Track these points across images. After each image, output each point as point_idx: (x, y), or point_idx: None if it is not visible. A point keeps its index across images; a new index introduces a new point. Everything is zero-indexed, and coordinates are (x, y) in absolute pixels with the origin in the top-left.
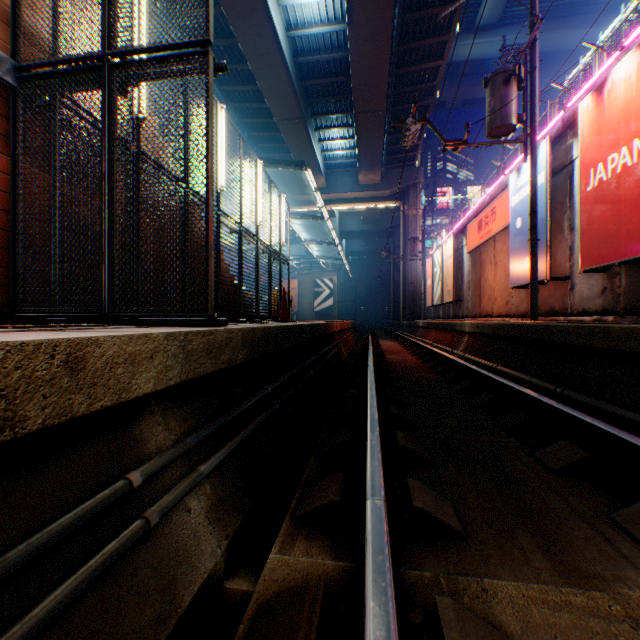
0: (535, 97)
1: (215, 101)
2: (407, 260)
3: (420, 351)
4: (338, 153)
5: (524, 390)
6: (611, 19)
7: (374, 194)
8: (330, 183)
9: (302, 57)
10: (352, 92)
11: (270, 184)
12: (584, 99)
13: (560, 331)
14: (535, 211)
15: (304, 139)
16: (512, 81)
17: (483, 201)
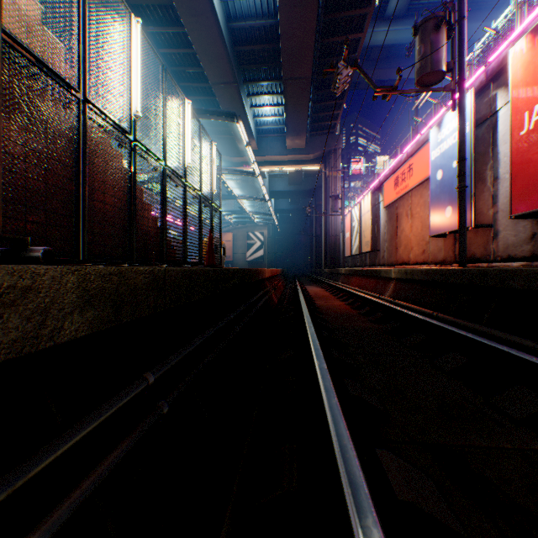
0: (464, 45)
1: (129, 13)
2: (329, 215)
3: (348, 297)
4: (268, 119)
5: (521, 354)
6: (497, 15)
7: (300, 157)
8: (261, 147)
9: (235, 22)
10: (281, 58)
11: (200, 128)
12: (517, 43)
13: (525, 276)
14: (464, 158)
15: (237, 103)
16: (442, 27)
17: (400, 159)
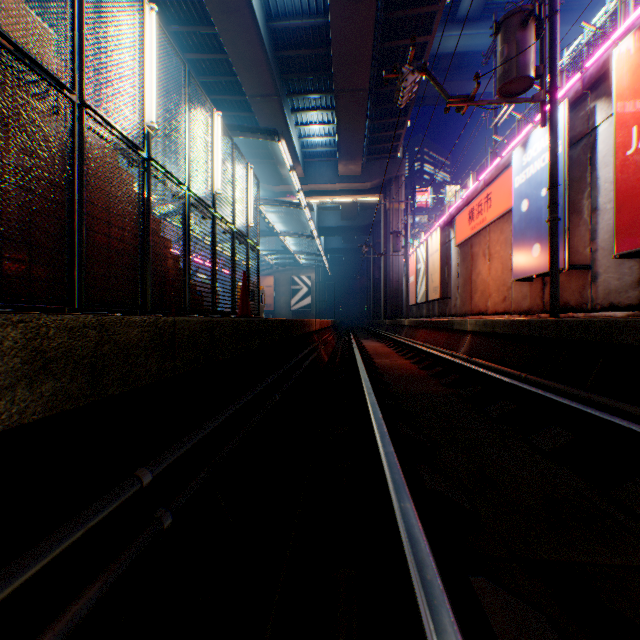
0: (556, 46)
1: None
2: (390, 255)
3: (414, 354)
4: (317, 140)
5: None
6: (589, 18)
7: (354, 186)
8: (308, 173)
9: (276, 21)
10: (332, 65)
11: (233, 147)
12: (622, 42)
13: None
14: (556, 184)
15: (279, 120)
16: (530, 24)
17: (476, 188)
